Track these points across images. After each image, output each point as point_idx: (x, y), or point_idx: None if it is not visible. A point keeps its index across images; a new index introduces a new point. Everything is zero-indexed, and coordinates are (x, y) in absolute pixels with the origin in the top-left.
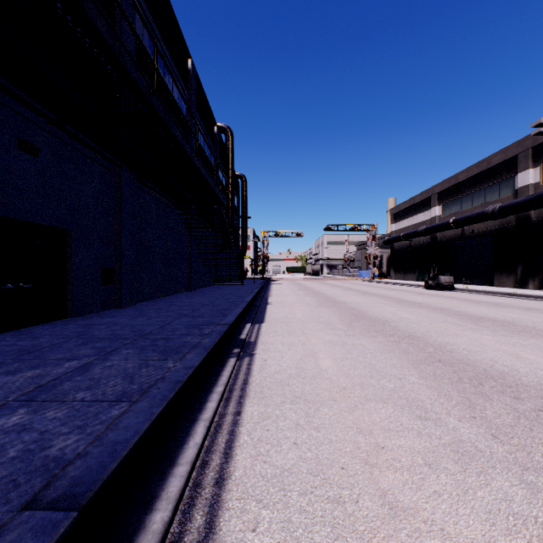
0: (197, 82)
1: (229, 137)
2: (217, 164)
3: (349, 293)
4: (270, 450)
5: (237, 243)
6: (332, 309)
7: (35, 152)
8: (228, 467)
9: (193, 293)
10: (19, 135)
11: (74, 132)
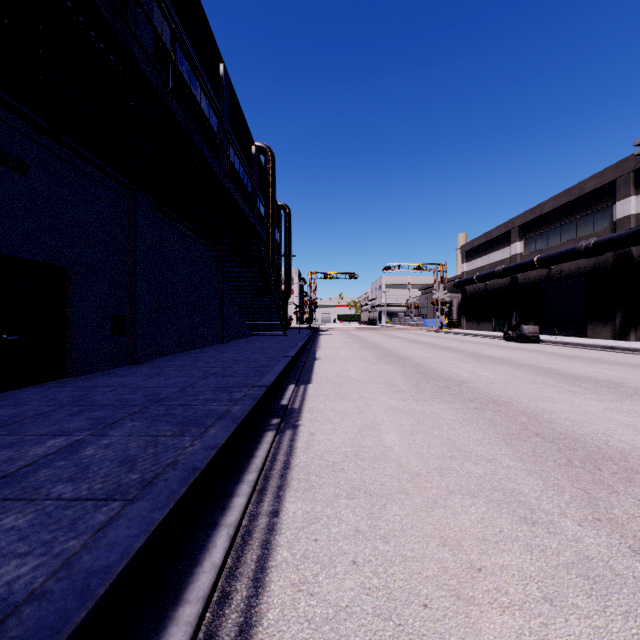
0: (230, 92)
1: (269, 160)
2: (254, 188)
3: (413, 346)
4: (319, 573)
5: (279, 286)
6: (394, 366)
7: (22, 169)
8: (258, 604)
9: (225, 347)
10: (1, 147)
11: (73, 146)
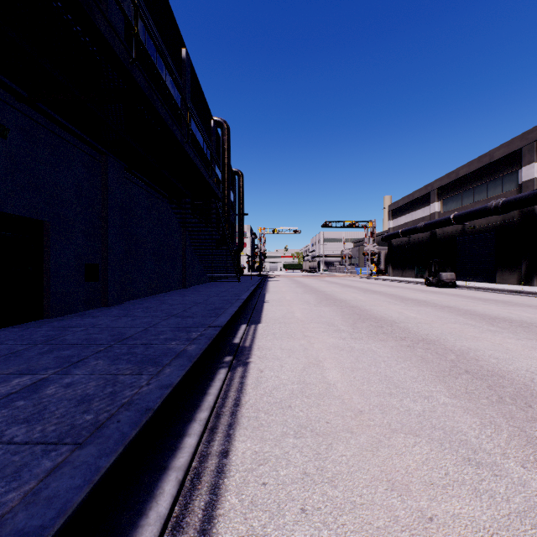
0: (192, 73)
1: (225, 132)
2: (211, 154)
3: (348, 291)
4: (267, 524)
5: (233, 239)
6: (333, 307)
7: (2, 132)
8: None
9: (187, 291)
10: None
11: (50, 113)
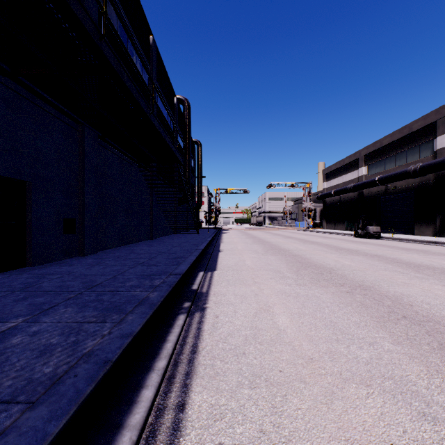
0: (158, 58)
1: (186, 108)
2: (174, 124)
3: (290, 241)
4: None
5: (193, 198)
6: (278, 256)
7: None
8: None
9: (153, 242)
10: None
11: (31, 86)
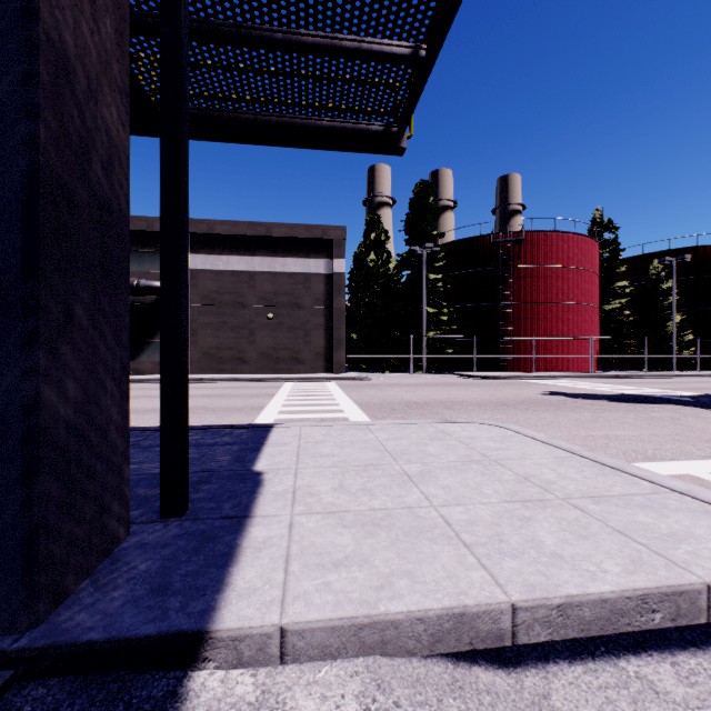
0: None
1: None
2: None
3: None
4: None
5: None
6: None
7: None
8: None
9: None
10: None
11: None
